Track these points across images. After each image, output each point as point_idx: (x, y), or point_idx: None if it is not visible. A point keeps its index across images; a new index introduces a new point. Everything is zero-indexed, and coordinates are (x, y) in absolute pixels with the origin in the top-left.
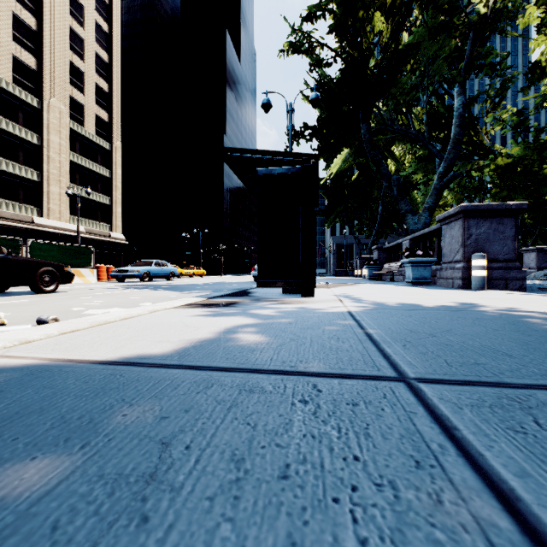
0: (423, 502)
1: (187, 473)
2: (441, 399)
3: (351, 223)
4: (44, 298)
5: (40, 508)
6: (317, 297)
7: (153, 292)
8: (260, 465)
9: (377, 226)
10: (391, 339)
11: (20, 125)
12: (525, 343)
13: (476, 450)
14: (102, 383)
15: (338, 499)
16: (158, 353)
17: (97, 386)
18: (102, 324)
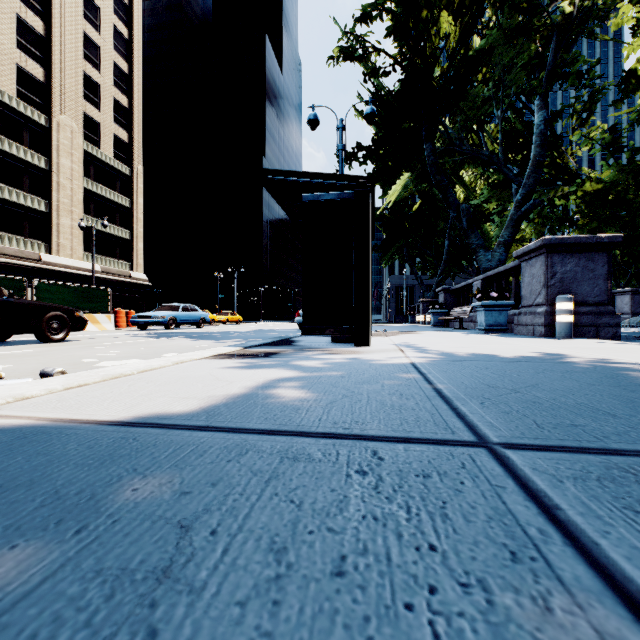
0: (526, 611)
1: (212, 567)
2: (535, 470)
3: (413, 261)
4: (52, 348)
5: (13, 616)
6: (373, 347)
7: (180, 341)
8: (307, 557)
9: (443, 265)
10: (465, 396)
11: (25, 146)
12: (629, 400)
13: (588, 537)
14: (110, 448)
15: (411, 605)
16: (182, 412)
17: (104, 453)
18: (117, 377)
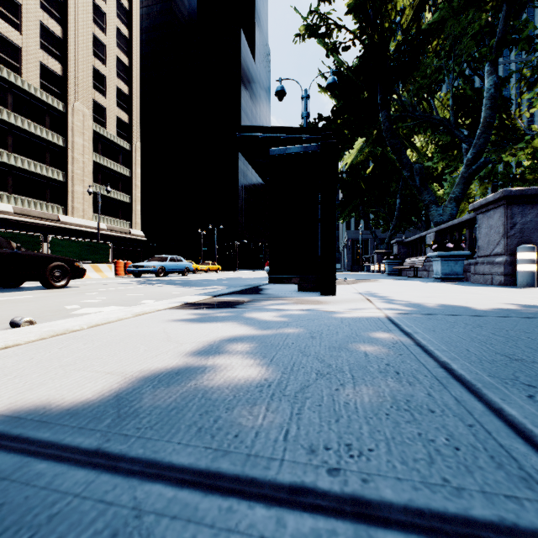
0: None
1: None
2: None
3: (367, 217)
4: (50, 294)
5: None
6: (339, 296)
7: (162, 288)
8: None
9: (395, 220)
10: (491, 378)
11: (47, 128)
12: None
13: None
14: None
15: None
16: (83, 406)
17: None
18: (60, 334)
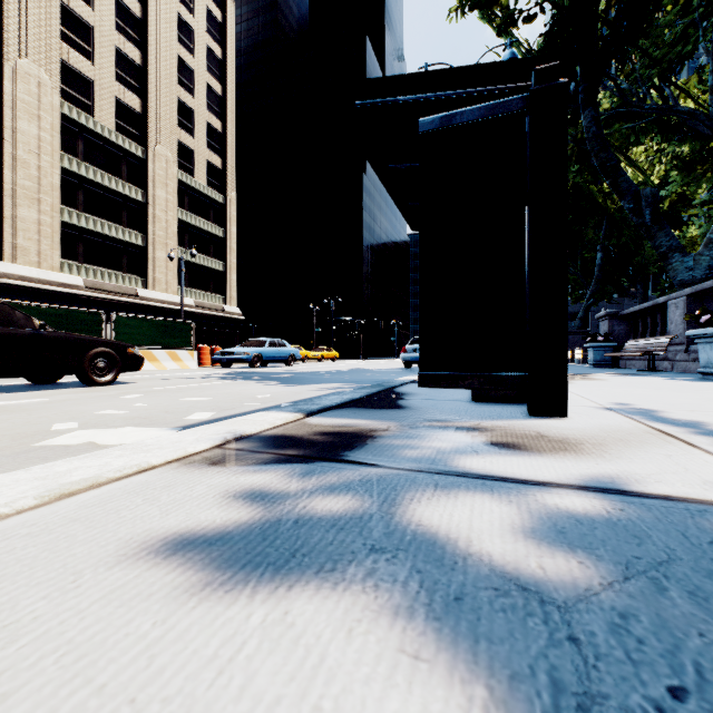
0: None
1: None
2: None
3: None
4: (77, 396)
5: None
6: (577, 419)
7: (246, 386)
8: None
9: (593, 284)
10: None
11: (123, 180)
12: None
13: None
14: None
15: None
16: None
17: None
18: None
